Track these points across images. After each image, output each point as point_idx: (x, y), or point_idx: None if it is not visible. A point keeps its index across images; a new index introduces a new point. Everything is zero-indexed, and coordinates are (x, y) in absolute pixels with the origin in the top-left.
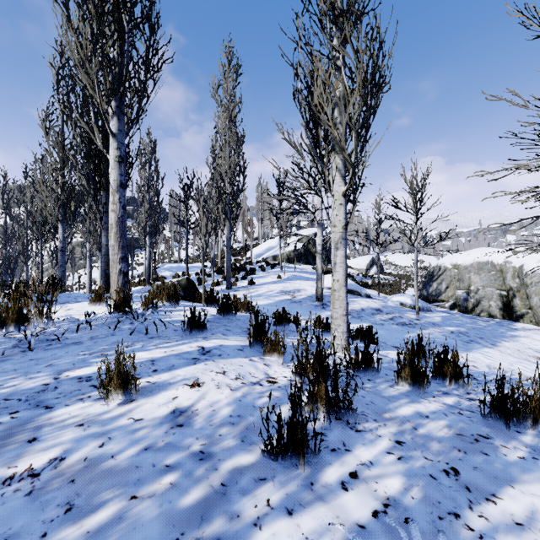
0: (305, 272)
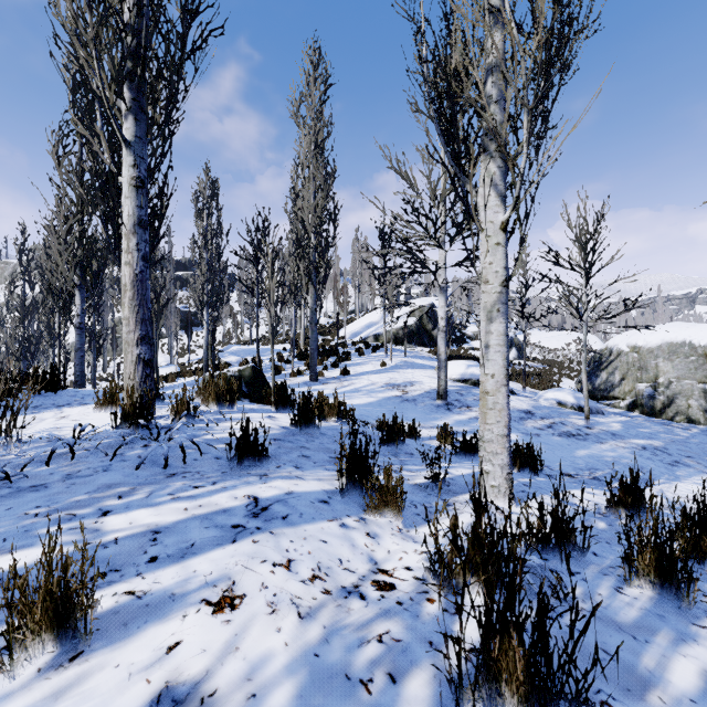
0: (418, 358)
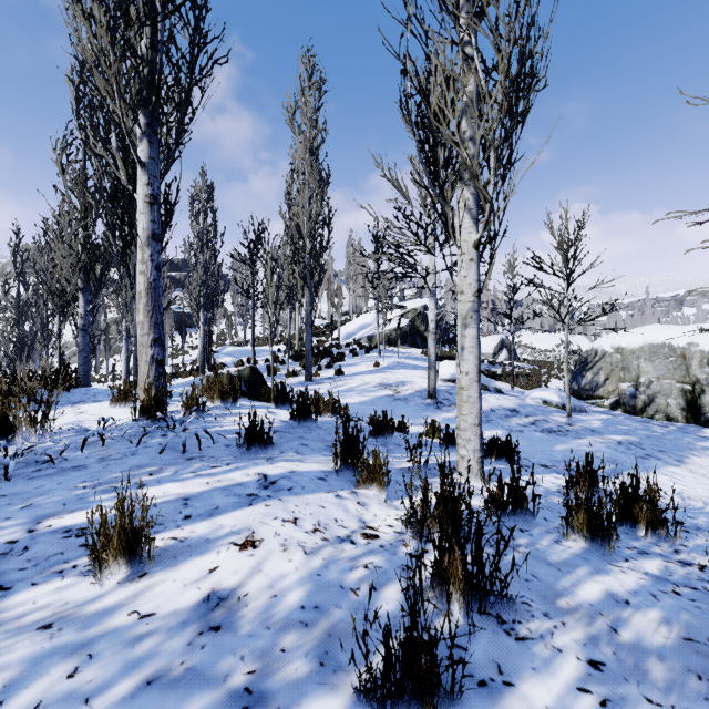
0: (411, 358)
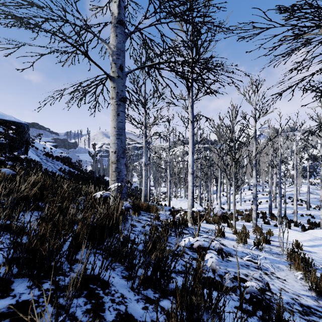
0: None
